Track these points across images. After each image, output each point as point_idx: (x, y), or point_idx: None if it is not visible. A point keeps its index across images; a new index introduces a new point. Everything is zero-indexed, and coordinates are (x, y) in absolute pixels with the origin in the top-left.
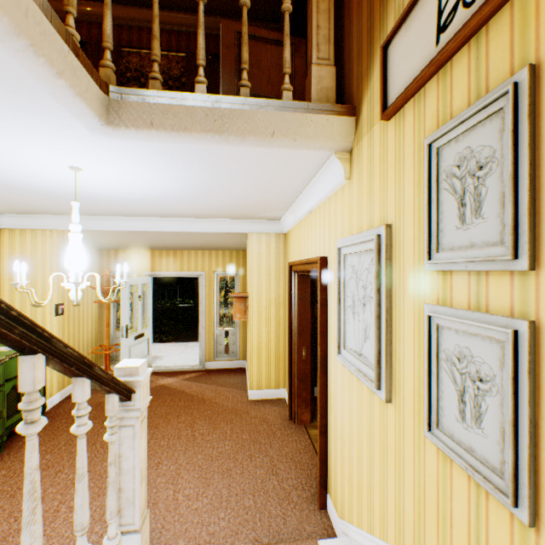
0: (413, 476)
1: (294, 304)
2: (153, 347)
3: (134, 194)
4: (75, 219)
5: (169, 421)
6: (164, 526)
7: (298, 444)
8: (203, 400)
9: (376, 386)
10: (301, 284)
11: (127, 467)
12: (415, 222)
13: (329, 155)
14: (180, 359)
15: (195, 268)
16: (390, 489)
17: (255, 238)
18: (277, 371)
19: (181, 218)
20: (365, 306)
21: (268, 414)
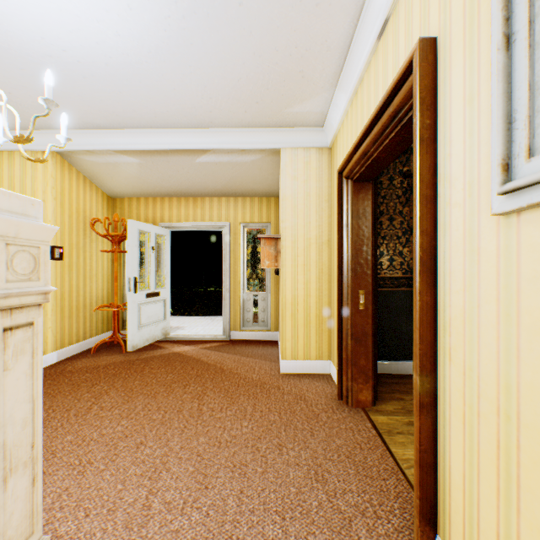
0: None
1: (346, 227)
2: (177, 319)
3: (105, 38)
4: None
5: (172, 391)
6: None
7: (356, 436)
8: (220, 370)
9: None
10: (356, 197)
11: None
12: None
13: None
14: (202, 330)
15: (218, 219)
16: None
17: (288, 155)
18: (318, 336)
19: (192, 129)
20: None
21: (307, 390)
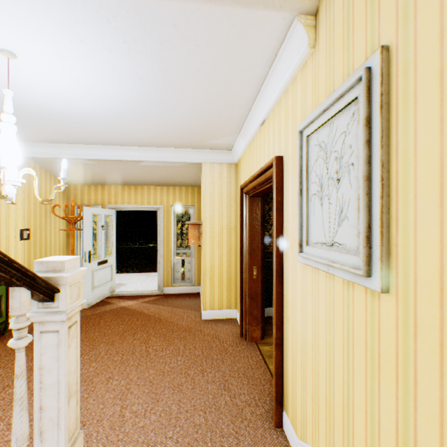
0: (439, 395)
1: (245, 225)
2: (119, 276)
3: (84, 106)
4: (7, 108)
5: (125, 338)
6: (106, 446)
7: (250, 360)
8: (159, 320)
9: (365, 272)
10: (252, 206)
11: (50, 381)
12: (444, 4)
13: (289, 22)
14: (141, 286)
15: (154, 202)
16: (386, 412)
17: (208, 167)
18: (228, 293)
19: (138, 147)
20: (341, 180)
21: (220, 332)
